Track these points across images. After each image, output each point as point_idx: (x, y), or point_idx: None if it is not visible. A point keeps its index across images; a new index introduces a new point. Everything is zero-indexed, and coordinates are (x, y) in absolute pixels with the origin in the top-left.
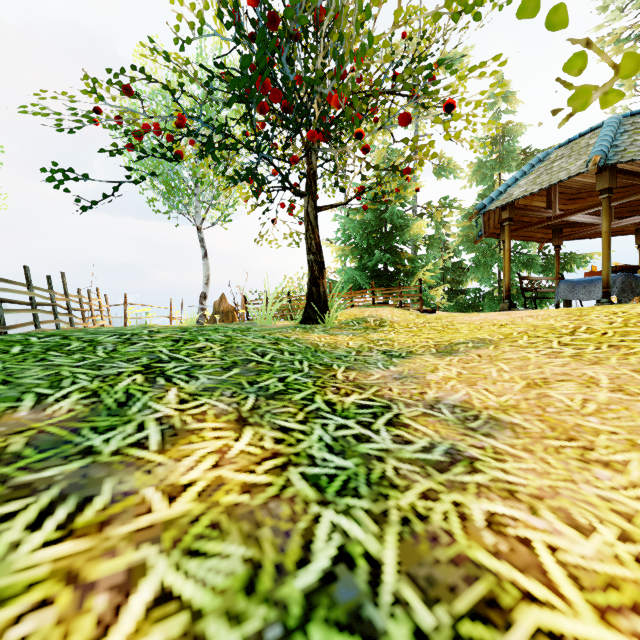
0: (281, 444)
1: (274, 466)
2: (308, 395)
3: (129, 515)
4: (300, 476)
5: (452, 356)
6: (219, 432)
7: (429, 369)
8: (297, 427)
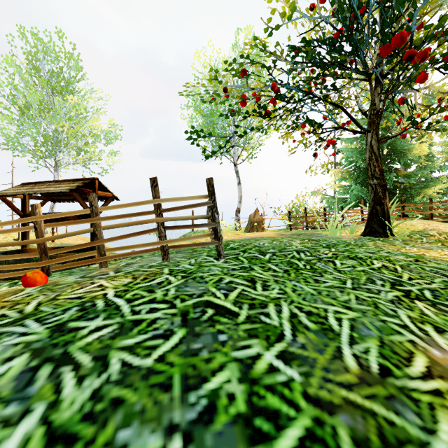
0: None
1: None
2: None
3: None
4: None
5: None
6: None
7: None
8: None
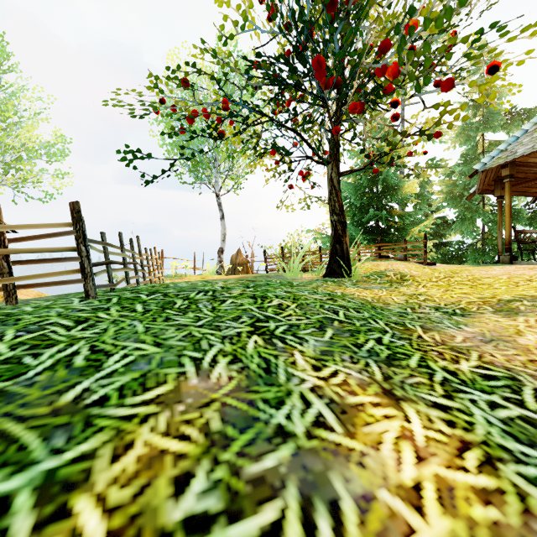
0: (456, 428)
1: (479, 461)
2: (420, 361)
3: (396, 535)
4: (523, 479)
5: (522, 316)
6: (382, 409)
7: (512, 331)
8: (449, 404)
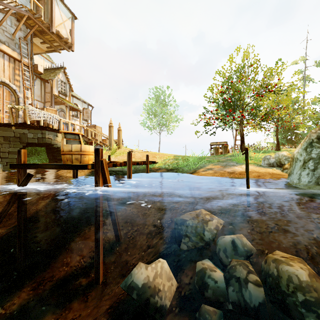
0: None
1: None
2: None
3: None
4: None
5: None
6: None
7: None
8: None
